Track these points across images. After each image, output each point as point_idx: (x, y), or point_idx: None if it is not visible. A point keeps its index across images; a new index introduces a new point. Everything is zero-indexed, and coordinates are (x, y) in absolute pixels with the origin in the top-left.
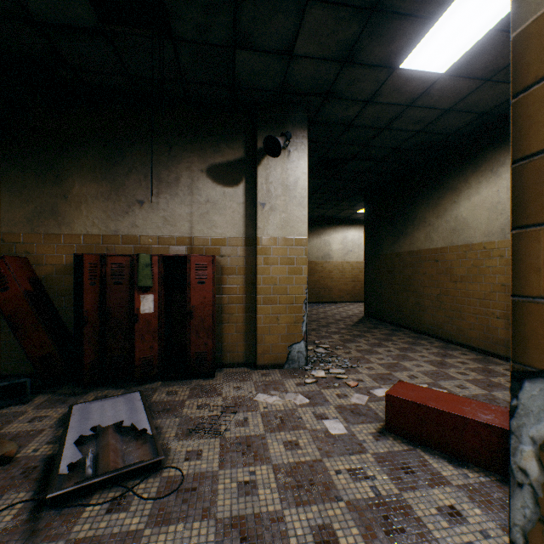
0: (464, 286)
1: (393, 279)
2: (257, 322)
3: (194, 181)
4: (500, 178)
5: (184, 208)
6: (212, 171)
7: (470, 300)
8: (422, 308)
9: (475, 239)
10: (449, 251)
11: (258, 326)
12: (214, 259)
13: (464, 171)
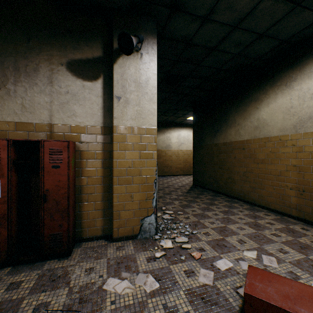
0: (264, 166)
1: (212, 161)
2: (113, 200)
3: (53, 73)
4: (292, 89)
5: (43, 97)
6: (71, 65)
7: (269, 176)
8: (233, 180)
9: (273, 133)
10: (253, 142)
11: (114, 204)
12: (69, 144)
13: (264, 86)
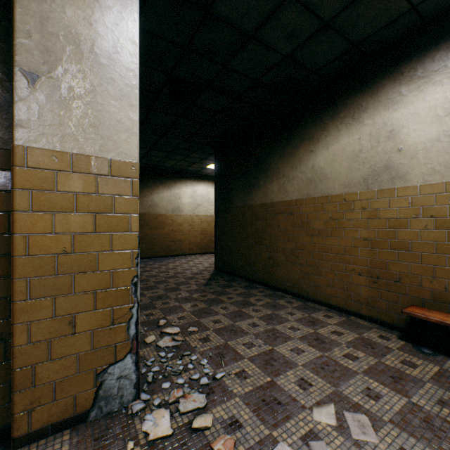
0: (322, 241)
1: (245, 232)
2: (13, 341)
3: None
4: (362, 124)
5: None
6: None
7: (329, 255)
8: (275, 262)
9: (334, 190)
10: (305, 203)
11: (18, 350)
12: None
13: (322, 118)
